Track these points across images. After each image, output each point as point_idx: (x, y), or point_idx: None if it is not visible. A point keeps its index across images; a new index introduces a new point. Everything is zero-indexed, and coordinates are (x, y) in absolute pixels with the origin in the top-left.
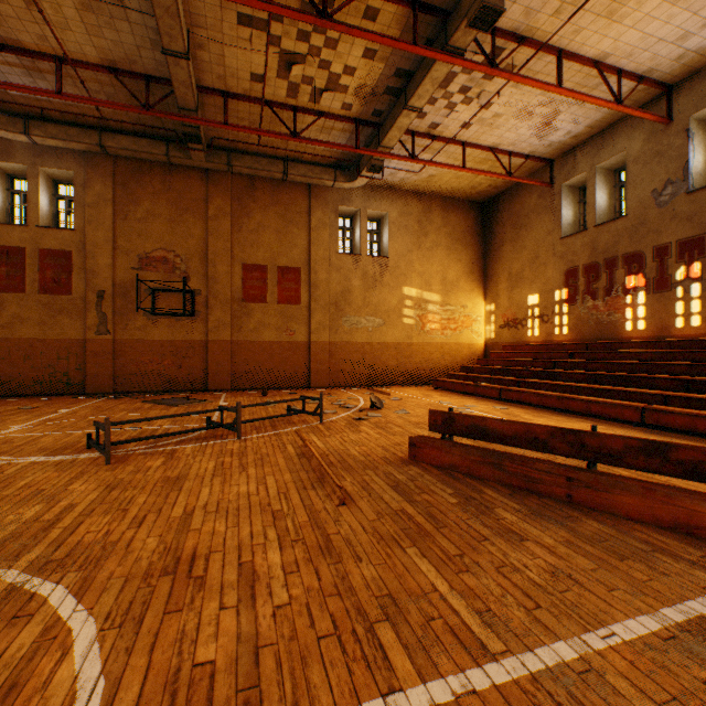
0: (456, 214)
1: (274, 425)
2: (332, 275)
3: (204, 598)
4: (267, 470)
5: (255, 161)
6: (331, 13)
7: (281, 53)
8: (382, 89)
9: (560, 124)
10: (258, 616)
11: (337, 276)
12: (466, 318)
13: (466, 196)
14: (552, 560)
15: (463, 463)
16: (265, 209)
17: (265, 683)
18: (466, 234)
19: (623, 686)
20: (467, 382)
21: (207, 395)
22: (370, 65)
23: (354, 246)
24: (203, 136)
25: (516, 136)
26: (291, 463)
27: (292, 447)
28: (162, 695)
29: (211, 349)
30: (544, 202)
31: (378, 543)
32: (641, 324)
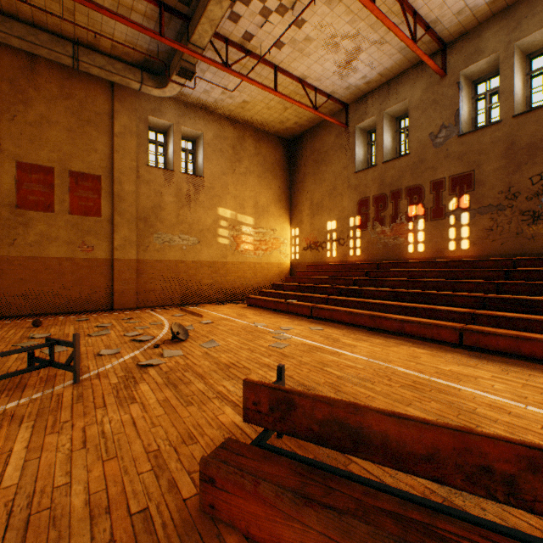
0: (267, 146)
1: None
2: (141, 188)
3: None
4: None
5: (29, 32)
6: None
7: None
8: None
9: (360, 65)
10: None
11: (146, 190)
12: (275, 240)
13: (275, 131)
14: None
15: None
16: (51, 100)
17: None
18: (275, 165)
19: None
20: (279, 299)
21: None
22: None
23: (168, 162)
24: None
25: (323, 70)
26: None
27: None
28: None
29: None
30: (341, 141)
31: None
32: (421, 247)
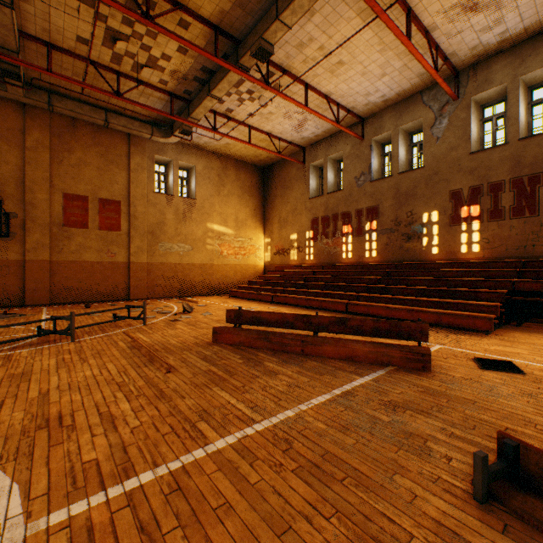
0: (245, 173)
1: (103, 329)
2: (150, 209)
3: (78, 434)
4: (106, 359)
5: (77, 106)
6: (153, 17)
7: (108, 28)
8: (192, 77)
9: (309, 127)
10: (121, 434)
11: (153, 210)
12: (252, 247)
13: (252, 162)
14: (290, 381)
15: (247, 340)
16: (86, 147)
17: (134, 459)
18: (252, 188)
19: (311, 419)
20: (252, 291)
21: (26, 310)
22: (183, 58)
23: (168, 188)
24: (23, 74)
25: (283, 128)
26: (125, 353)
27: (124, 343)
28: (66, 479)
29: (29, 267)
30: (300, 174)
31: (195, 388)
32: (350, 255)
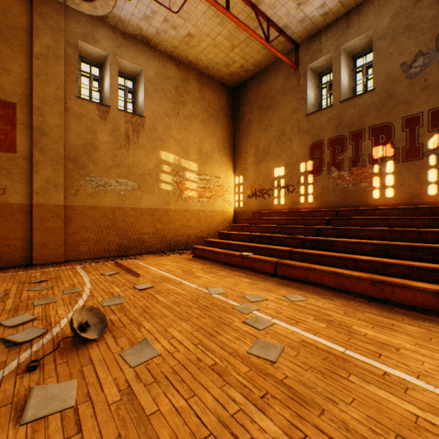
0: (211, 91)
1: None
2: (69, 122)
3: None
4: None
5: None
6: None
7: None
8: None
9: None
10: None
11: (76, 125)
12: (219, 188)
13: (219, 77)
14: None
15: None
16: None
17: None
18: (219, 112)
19: None
20: (231, 251)
21: None
22: None
23: (103, 98)
24: None
25: None
26: None
27: None
28: None
29: None
30: (290, 83)
31: None
32: (390, 192)
